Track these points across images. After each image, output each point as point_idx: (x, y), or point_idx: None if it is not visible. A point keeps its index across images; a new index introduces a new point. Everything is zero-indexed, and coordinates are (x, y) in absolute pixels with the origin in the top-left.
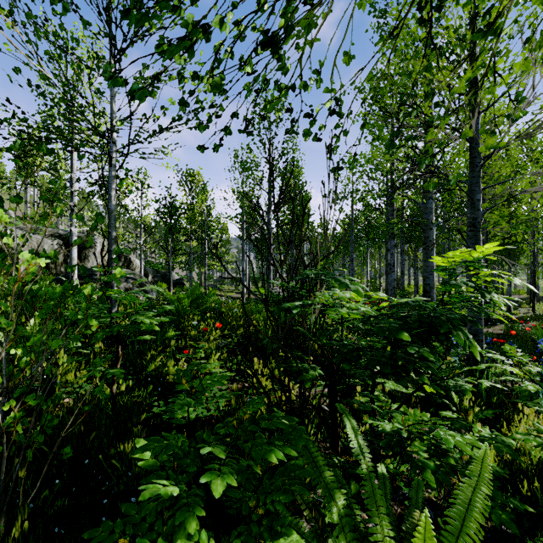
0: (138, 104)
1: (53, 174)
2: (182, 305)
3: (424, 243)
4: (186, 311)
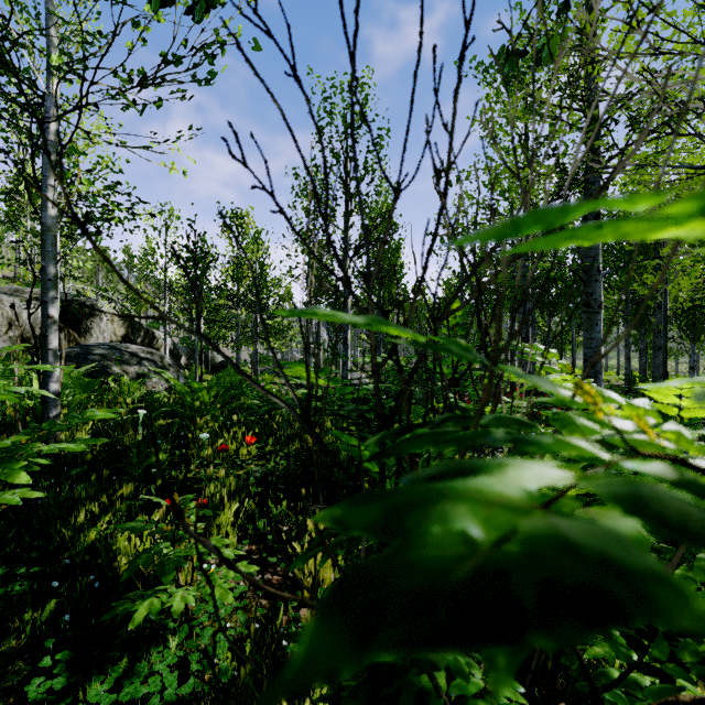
0: (107, 42)
1: (16, 199)
2: (200, 400)
3: (586, 304)
4: (199, 412)
